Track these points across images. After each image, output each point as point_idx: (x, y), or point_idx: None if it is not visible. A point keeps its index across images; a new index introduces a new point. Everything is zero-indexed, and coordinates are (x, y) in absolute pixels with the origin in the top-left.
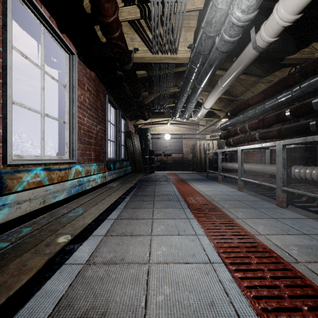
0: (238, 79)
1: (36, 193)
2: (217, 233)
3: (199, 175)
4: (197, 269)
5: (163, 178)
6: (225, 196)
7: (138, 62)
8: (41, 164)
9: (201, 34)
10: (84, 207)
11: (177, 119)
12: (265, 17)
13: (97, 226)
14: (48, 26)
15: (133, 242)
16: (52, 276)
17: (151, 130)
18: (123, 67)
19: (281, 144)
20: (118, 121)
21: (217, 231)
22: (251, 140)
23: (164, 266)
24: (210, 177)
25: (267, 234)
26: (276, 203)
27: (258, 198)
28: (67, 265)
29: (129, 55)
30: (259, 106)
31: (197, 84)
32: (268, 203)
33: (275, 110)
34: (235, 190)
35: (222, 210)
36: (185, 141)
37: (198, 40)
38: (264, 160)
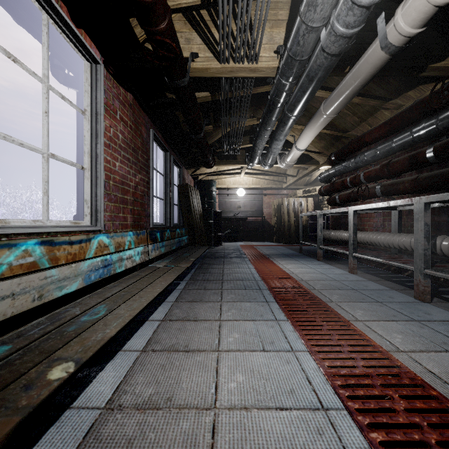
0: (348, 105)
1: (25, 282)
2: (328, 348)
3: (287, 249)
4: (300, 421)
5: (234, 252)
6: (331, 281)
7: (199, 80)
8: (42, 233)
9: (299, 25)
10: (110, 304)
11: (254, 168)
12: (396, 3)
13: (132, 333)
14: (54, 13)
15: (188, 363)
16: (44, 435)
17: (218, 183)
18: (175, 82)
19: (423, 202)
20: (169, 170)
21: (326, 343)
22: (368, 196)
23: (242, 414)
24: (304, 251)
25: (410, 350)
26: (412, 295)
27: (381, 284)
28: (73, 410)
29: (183, 64)
30: (382, 144)
31: (288, 110)
32: (399, 294)
33: (407, 150)
34: (345, 271)
35: (329, 306)
36: (266, 199)
37: (293, 36)
38: (388, 226)
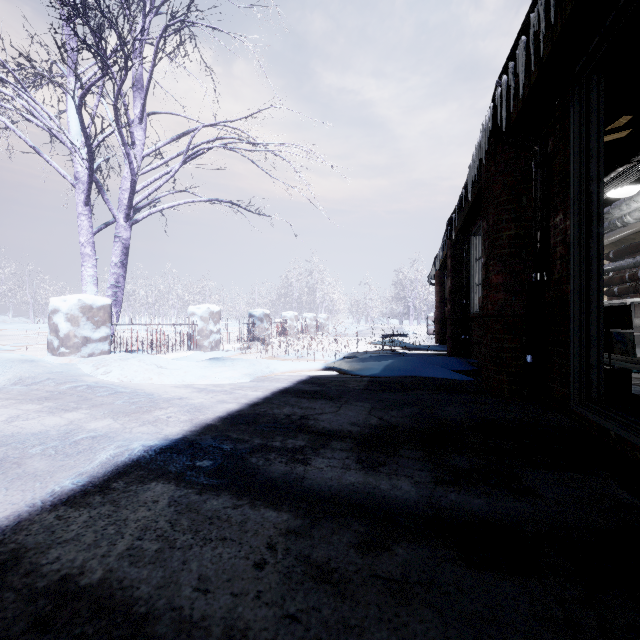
0: None
1: None
2: None
3: None
4: None
5: None
6: None
7: None
8: None
9: None
10: None
11: None
12: None
13: None
14: None
15: None
16: None
17: None
18: None
19: None
20: None
21: None
22: None
23: None
24: None
25: None
26: None
27: None
28: None
29: None
30: None
31: None
32: None
33: None
34: None
35: None
36: None
37: None
38: None
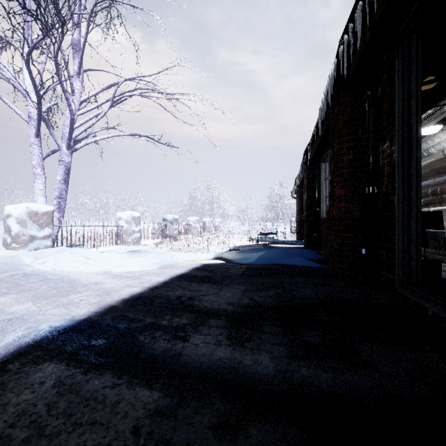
0: None
1: None
2: None
3: None
4: None
5: None
6: None
7: None
8: None
9: None
10: None
11: None
12: None
13: None
14: None
15: None
16: None
17: None
18: None
19: None
20: None
21: None
22: (442, 202)
23: None
24: None
25: None
26: None
27: None
28: None
29: None
30: None
31: None
32: None
33: None
34: None
35: None
36: None
37: None
38: None
